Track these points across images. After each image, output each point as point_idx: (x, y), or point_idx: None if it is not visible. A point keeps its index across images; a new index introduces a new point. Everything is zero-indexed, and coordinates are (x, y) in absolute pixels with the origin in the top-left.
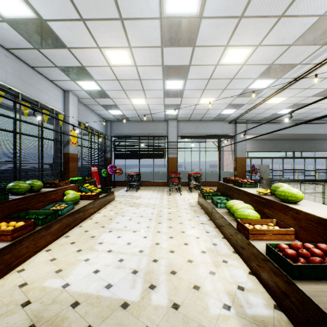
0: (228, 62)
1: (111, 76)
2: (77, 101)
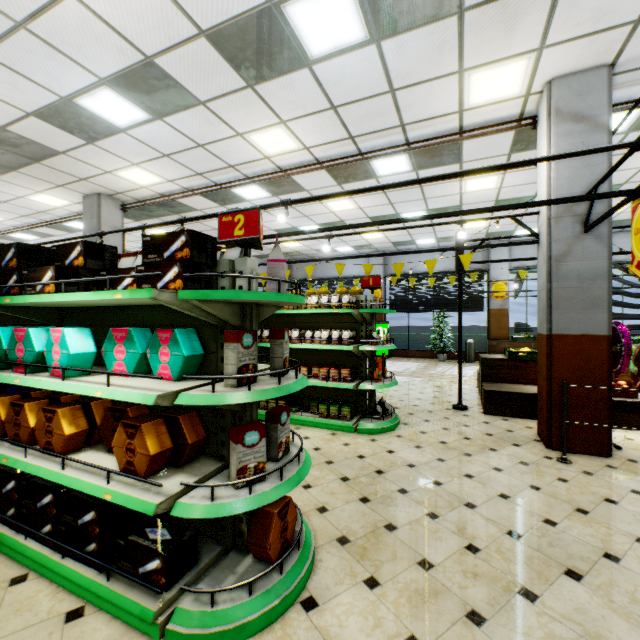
0: None
1: None
2: None
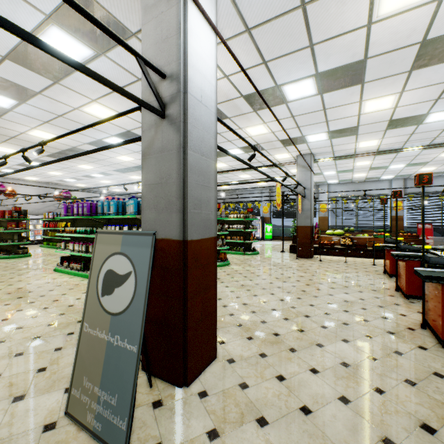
0: (368, 163)
1: (378, 175)
2: (402, 181)
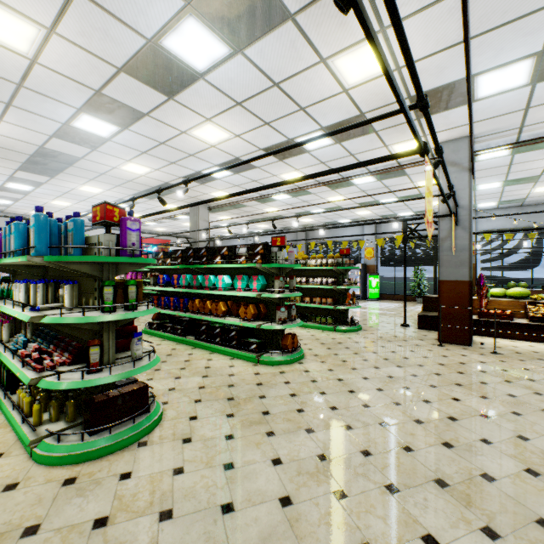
0: None
1: None
2: None
